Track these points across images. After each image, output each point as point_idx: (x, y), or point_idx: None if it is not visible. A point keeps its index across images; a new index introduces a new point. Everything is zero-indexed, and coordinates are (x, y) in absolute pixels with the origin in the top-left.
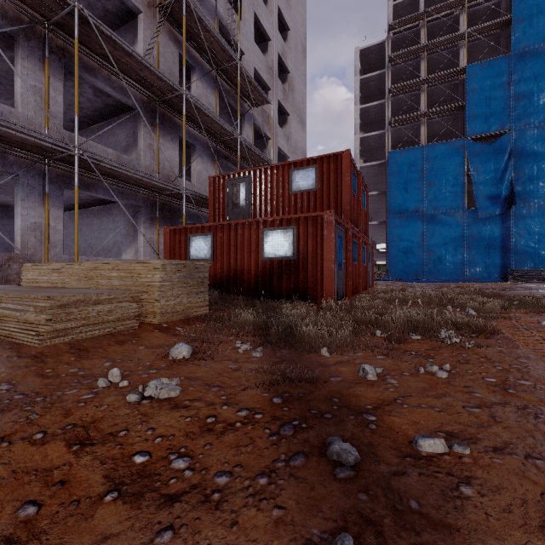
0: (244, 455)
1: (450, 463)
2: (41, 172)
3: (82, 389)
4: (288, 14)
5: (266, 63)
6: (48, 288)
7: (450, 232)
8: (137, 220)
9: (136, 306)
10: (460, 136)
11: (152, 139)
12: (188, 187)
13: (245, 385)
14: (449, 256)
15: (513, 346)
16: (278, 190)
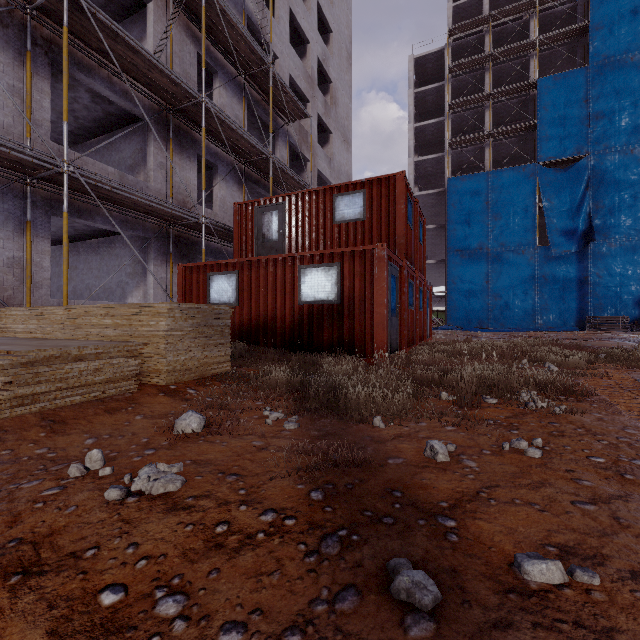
0: (267, 590)
1: (575, 603)
2: (21, 194)
3: (45, 480)
4: (330, 12)
5: (303, 70)
6: (21, 339)
7: (519, 272)
8: (146, 255)
9: (134, 362)
10: (530, 161)
11: (164, 156)
12: (209, 216)
13: (273, 472)
14: (518, 301)
15: (613, 411)
16: (318, 220)
